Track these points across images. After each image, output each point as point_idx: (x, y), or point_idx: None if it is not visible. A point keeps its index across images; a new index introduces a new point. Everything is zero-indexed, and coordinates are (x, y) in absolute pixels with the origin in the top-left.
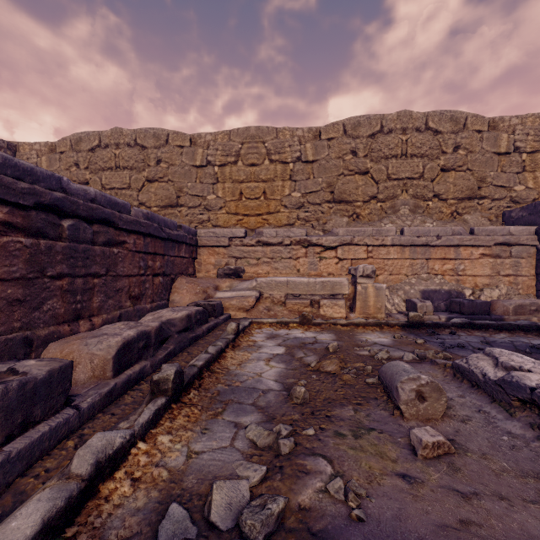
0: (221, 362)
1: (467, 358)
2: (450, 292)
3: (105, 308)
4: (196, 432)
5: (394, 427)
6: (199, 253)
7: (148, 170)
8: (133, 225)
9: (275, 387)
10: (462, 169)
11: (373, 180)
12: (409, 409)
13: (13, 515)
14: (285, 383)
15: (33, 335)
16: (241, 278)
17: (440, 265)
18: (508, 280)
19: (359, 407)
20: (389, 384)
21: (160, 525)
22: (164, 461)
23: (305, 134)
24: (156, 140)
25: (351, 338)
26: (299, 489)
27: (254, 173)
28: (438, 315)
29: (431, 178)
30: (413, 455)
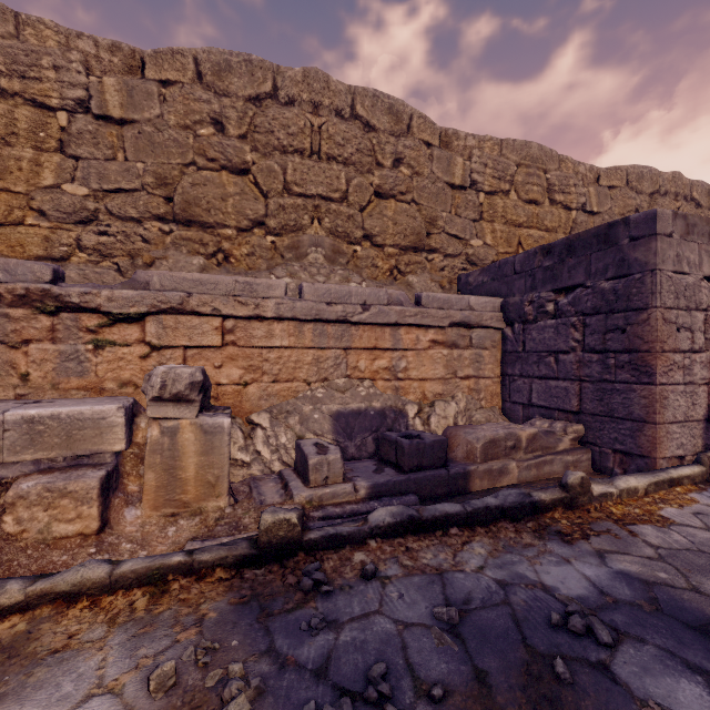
0: None
1: None
2: (384, 412)
3: None
4: None
5: None
6: None
7: None
8: None
9: None
10: (406, 198)
11: (258, 190)
12: None
13: None
14: None
15: None
16: None
17: (368, 360)
18: (468, 385)
19: None
20: None
21: None
22: None
23: (101, 53)
24: None
25: None
26: None
27: None
28: (353, 483)
29: (360, 204)
30: None
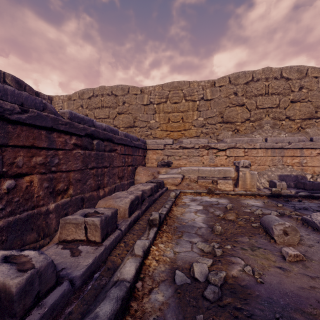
0: (172, 212)
1: (310, 215)
2: (297, 176)
3: (109, 183)
4: (173, 244)
5: (271, 247)
6: (147, 153)
7: (118, 108)
8: (120, 141)
9: (204, 226)
10: (305, 100)
11: (247, 109)
12: (279, 239)
13: (123, 266)
14: (208, 224)
15: (84, 196)
16: (171, 167)
17: (290, 160)
18: None
19: (250, 237)
20: (267, 226)
21: (175, 277)
22: (165, 254)
23: (205, 84)
24: (122, 91)
25: (238, 202)
26: (231, 269)
27: (176, 107)
28: (290, 190)
29: (284, 107)
30: (284, 259)
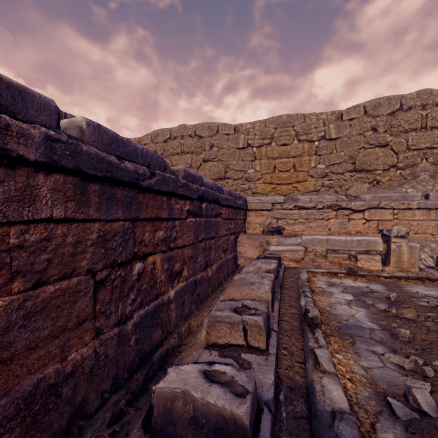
0: (316, 304)
1: None
2: None
3: (215, 259)
4: (352, 354)
5: None
6: (248, 215)
7: (204, 153)
8: (225, 201)
9: (375, 327)
10: None
11: (392, 152)
12: None
13: (324, 389)
14: (380, 324)
15: (196, 278)
16: (282, 235)
17: None
18: None
19: None
20: None
21: (393, 407)
22: (352, 370)
23: (328, 117)
24: (210, 131)
25: (401, 290)
26: None
27: (285, 151)
28: None
29: None
30: None
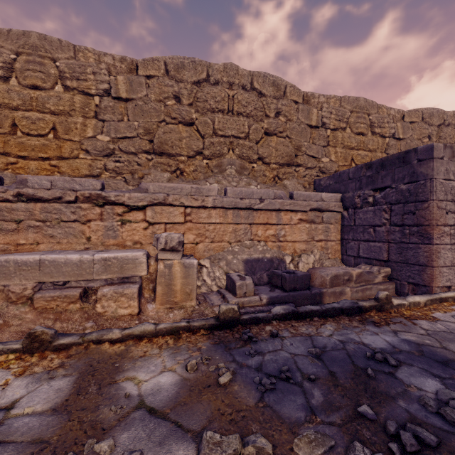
0: None
1: None
2: (272, 260)
3: None
4: None
5: None
6: None
7: None
8: None
9: None
10: (283, 135)
11: (199, 134)
12: None
13: None
14: None
15: None
16: None
17: (263, 230)
18: (320, 245)
19: None
20: None
21: None
22: None
23: (116, 63)
24: None
25: (100, 390)
26: None
27: (36, 99)
28: (259, 296)
29: (256, 140)
30: None
